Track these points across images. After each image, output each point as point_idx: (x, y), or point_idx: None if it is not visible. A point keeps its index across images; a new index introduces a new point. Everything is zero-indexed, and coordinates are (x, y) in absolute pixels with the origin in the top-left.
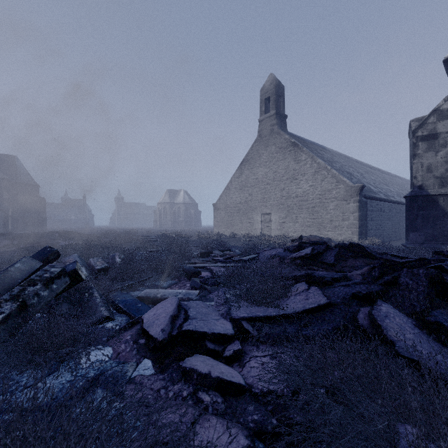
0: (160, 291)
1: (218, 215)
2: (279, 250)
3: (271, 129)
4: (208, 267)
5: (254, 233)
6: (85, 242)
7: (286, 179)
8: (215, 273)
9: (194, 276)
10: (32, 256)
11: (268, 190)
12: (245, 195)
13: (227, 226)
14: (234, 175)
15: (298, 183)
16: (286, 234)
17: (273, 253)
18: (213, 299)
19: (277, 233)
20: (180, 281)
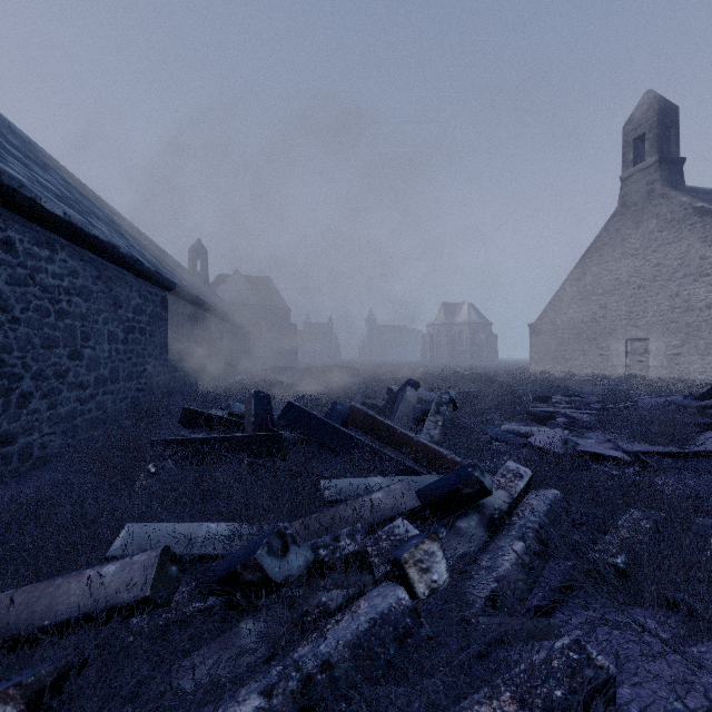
0: (522, 428)
1: (538, 342)
2: (674, 396)
3: (647, 191)
4: (563, 411)
5: (611, 373)
6: (375, 379)
7: (683, 276)
8: (577, 418)
9: (547, 420)
10: (401, 387)
11: (641, 297)
12: (592, 309)
13: (555, 360)
14: (569, 276)
15: (711, 281)
16: (683, 375)
17: (662, 400)
18: (592, 438)
19: (662, 373)
20: (528, 424)
